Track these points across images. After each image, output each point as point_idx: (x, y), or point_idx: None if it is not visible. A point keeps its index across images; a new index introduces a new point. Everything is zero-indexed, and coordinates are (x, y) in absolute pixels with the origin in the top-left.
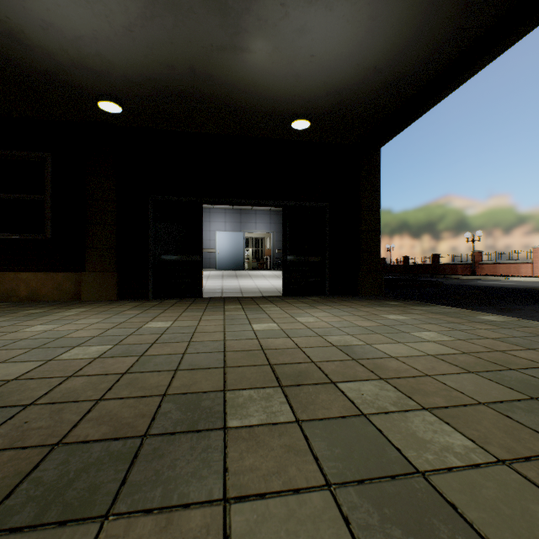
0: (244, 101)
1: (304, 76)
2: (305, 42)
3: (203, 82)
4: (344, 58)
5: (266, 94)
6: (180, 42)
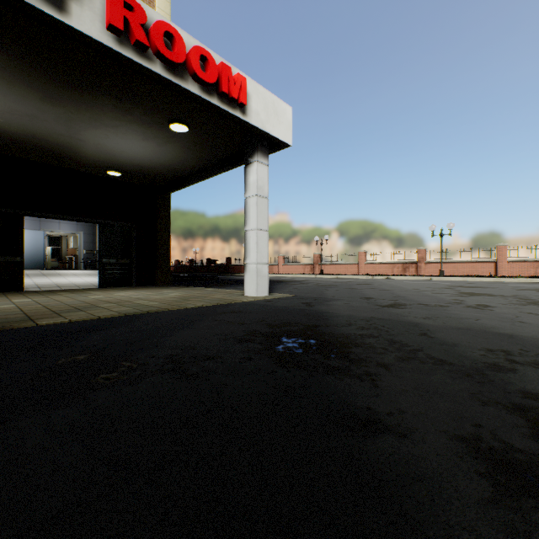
0: (72, 154)
1: (118, 156)
2: (119, 147)
3: (40, 140)
4: (143, 157)
5: (90, 156)
6: (30, 125)
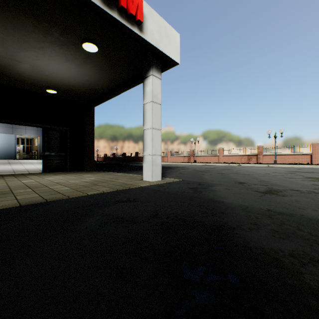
0: (17, 75)
1: (51, 76)
2: (49, 68)
3: None
4: (69, 77)
5: (31, 77)
6: None
